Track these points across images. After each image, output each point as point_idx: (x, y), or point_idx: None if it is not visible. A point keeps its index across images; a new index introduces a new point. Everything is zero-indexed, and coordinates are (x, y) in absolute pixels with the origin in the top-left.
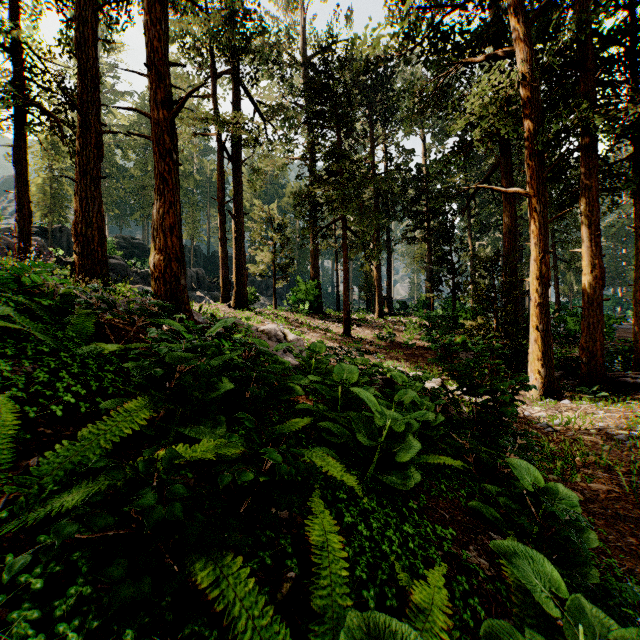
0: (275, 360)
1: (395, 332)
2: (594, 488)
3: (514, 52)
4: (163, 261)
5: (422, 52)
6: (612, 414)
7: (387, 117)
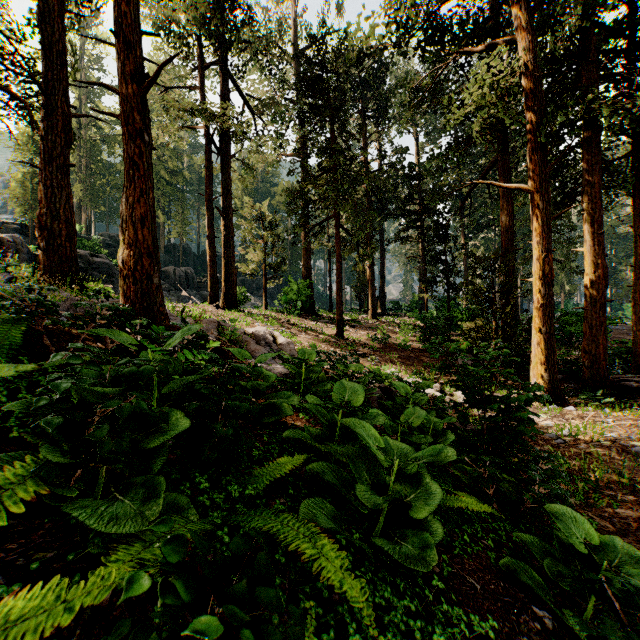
0: (258, 373)
1: (389, 333)
2: (622, 515)
3: (516, 41)
4: (133, 257)
5: (418, 44)
6: (622, 422)
7: (381, 113)
